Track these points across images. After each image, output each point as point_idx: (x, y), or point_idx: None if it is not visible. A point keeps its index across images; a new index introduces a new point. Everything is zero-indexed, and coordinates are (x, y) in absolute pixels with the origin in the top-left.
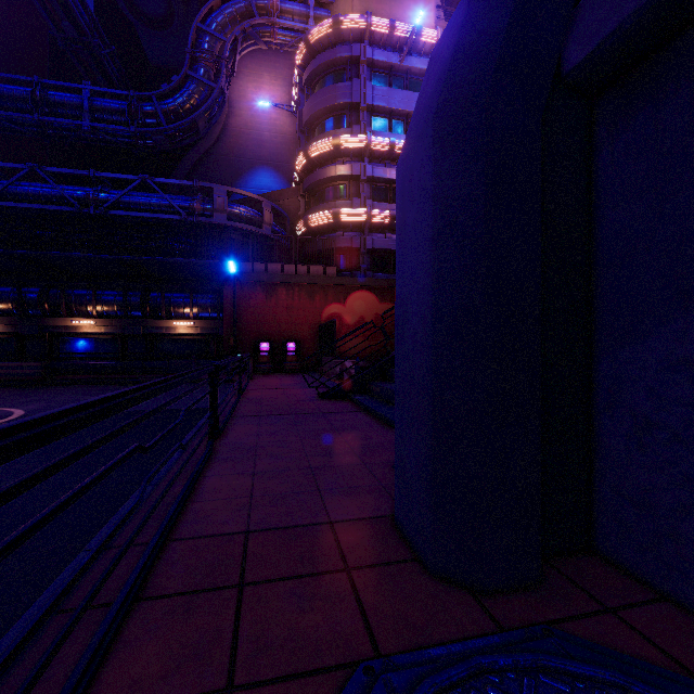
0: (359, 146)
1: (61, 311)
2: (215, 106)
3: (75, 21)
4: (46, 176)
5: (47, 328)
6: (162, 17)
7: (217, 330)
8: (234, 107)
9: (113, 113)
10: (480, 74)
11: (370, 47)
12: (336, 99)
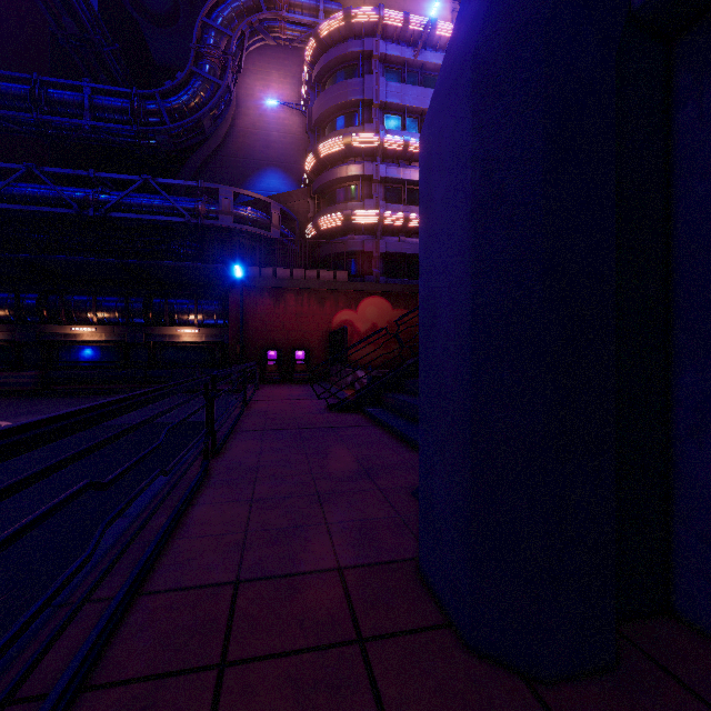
0: (371, 145)
1: (60, 318)
2: (221, 104)
3: (76, 17)
4: (43, 176)
5: (45, 335)
6: (167, 14)
7: (223, 337)
8: (242, 107)
9: (115, 111)
10: None
11: (383, 41)
12: (347, 96)
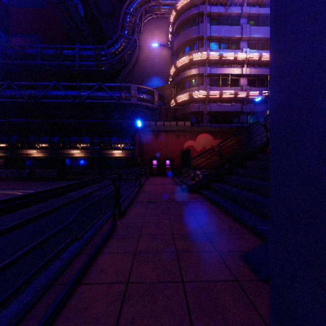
0: (203, 58)
1: (67, 147)
2: (132, 48)
3: (74, 19)
4: (60, 86)
5: (61, 154)
6: (110, 13)
7: (132, 154)
8: (141, 49)
9: (88, 57)
10: None
11: (208, 5)
12: (190, 35)
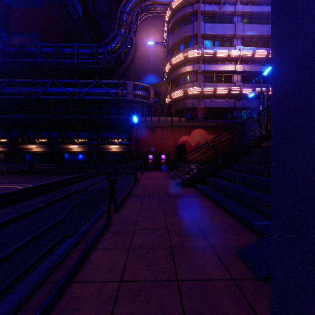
0: (197, 55)
1: (65, 142)
2: (128, 46)
3: (72, 18)
4: (58, 83)
5: (60, 149)
6: (107, 13)
7: (129, 149)
8: (137, 47)
9: (86, 54)
10: None
11: (203, 4)
12: (185, 33)
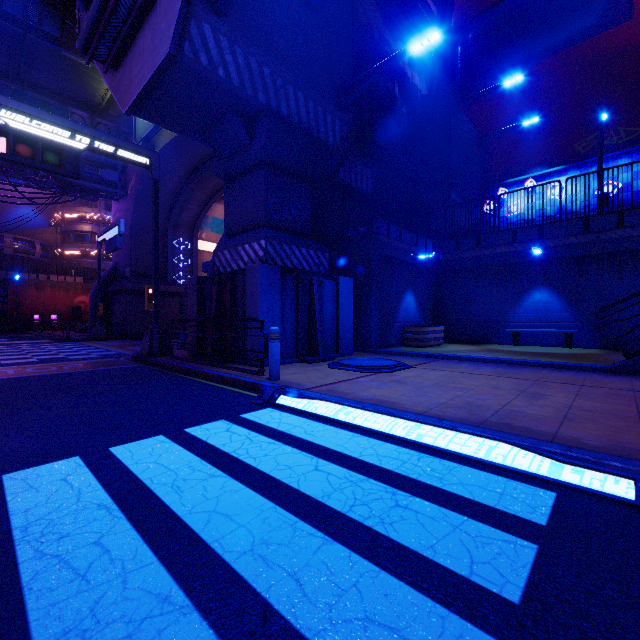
0: (97, 219)
1: None
2: None
3: None
4: None
5: None
6: None
7: (4, 308)
8: None
9: None
10: (95, 294)
11: None
12: None
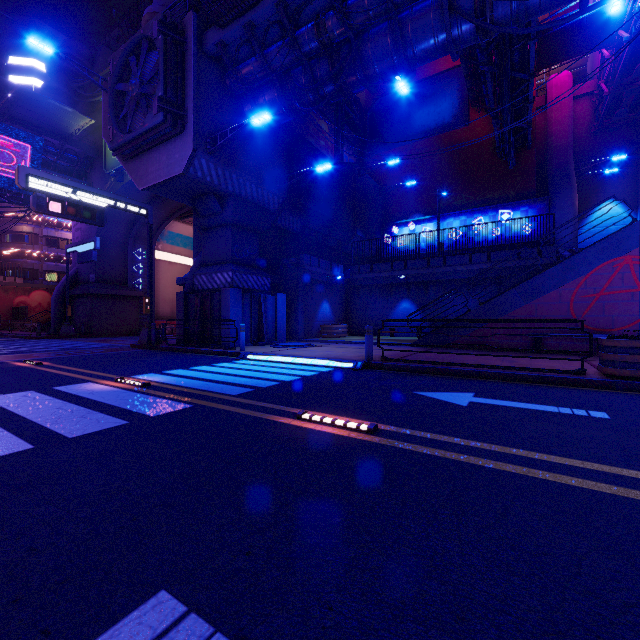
0: (39, 220)
1: None
2: None
3: None
4: None
5: None
6: None
7: None
8: None
9: None
10: (58, 297)
11: None
12: None
